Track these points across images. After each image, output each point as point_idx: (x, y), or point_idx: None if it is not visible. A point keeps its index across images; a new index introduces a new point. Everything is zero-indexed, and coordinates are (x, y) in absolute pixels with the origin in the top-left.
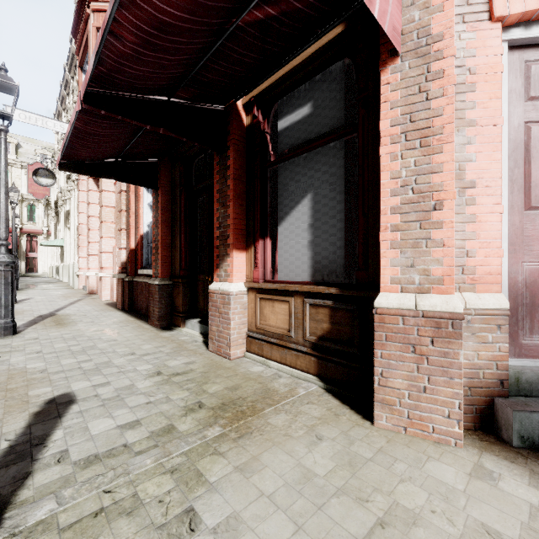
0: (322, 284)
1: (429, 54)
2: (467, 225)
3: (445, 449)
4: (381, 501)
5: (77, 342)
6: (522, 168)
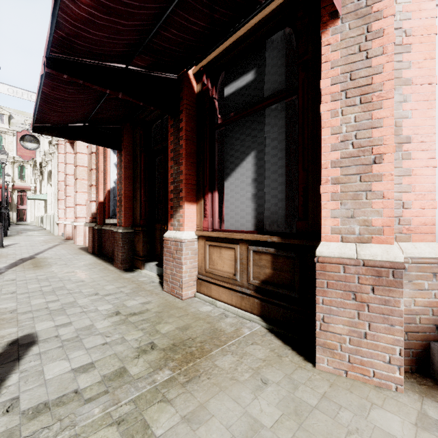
0: (265, 233)
1: (368, 14)
2: (403, 178)
3: (386, 394)
4: None
5: (49, 283)
6: None
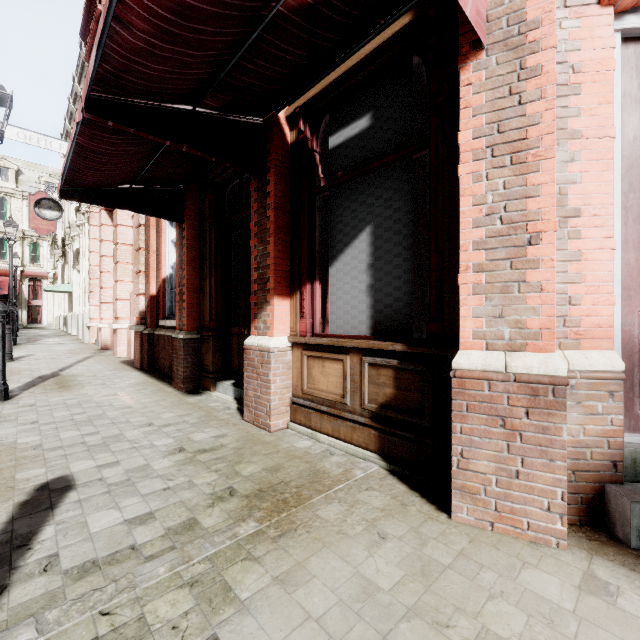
0: (385, 338)
1: (522, 45)
2: (570, 264)
3: (544, 551)
4: (466, 626)
5: (83, 409)
6: (639, 192)
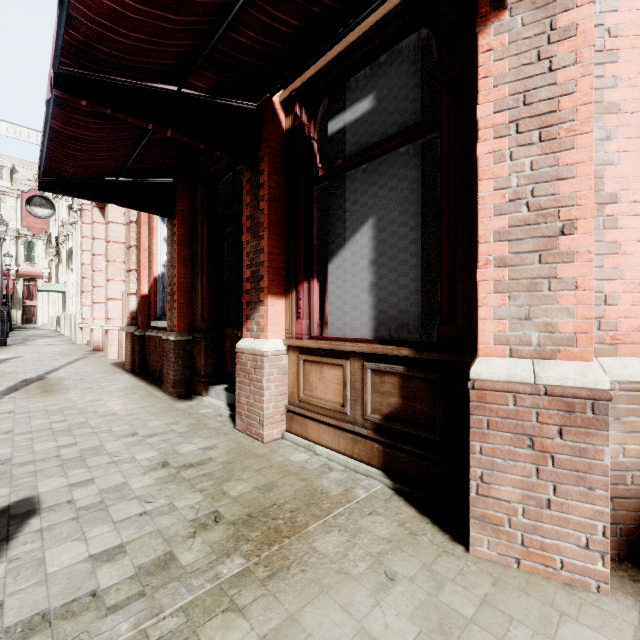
0: (389, 342)
1: (553, 2)
2: (606, 258)
3: (582, 597)
4: None
5: (64, 417)
6: None
